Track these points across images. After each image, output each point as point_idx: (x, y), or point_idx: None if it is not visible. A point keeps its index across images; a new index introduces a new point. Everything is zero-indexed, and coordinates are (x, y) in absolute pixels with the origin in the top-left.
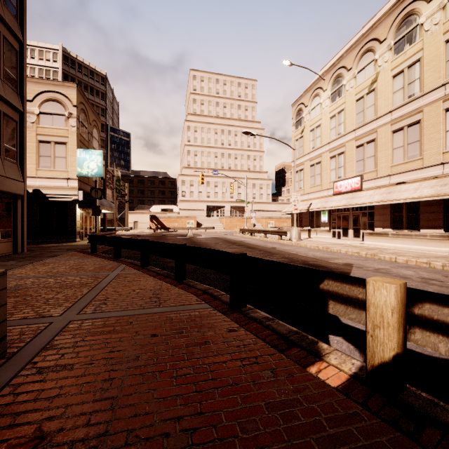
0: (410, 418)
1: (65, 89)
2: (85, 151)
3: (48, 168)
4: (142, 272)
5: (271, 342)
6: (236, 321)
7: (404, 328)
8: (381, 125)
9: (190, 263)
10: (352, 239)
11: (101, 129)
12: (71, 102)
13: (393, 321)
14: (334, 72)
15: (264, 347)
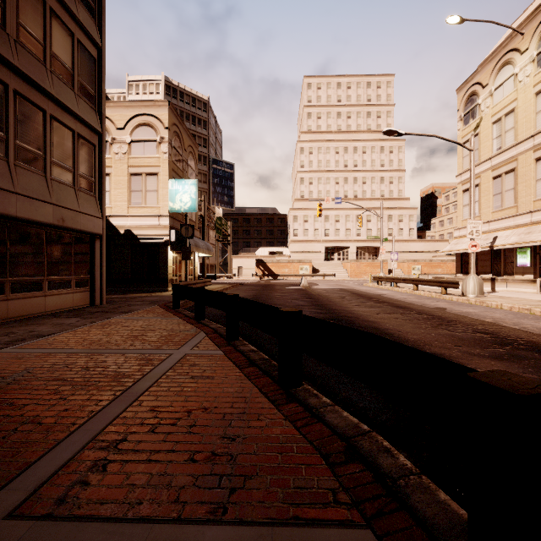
0: None
1: (157, 109)
2: (178, 182)
3: (140, 205)
4: (223, 354)
5: None
6: None
7: None
8: None
9: (309, 353)
10: None
11: (203, 162)
12: (163, 124)
13: None
14: None
15: None
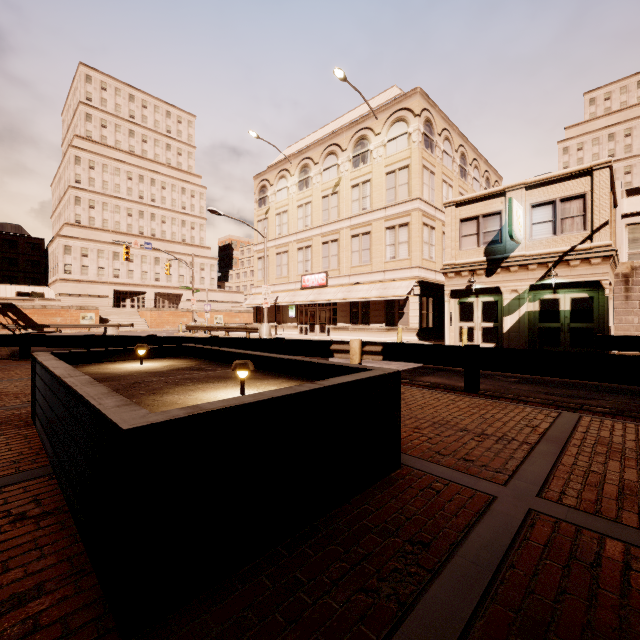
0: None
1: None
2: None
3: None
4: None
5: None
6: None
7: (361, 355)
8: (343, 228)
9: None
10: (319, 335)
11: None
12: None
13: (358, 352)
14: (301, 160)
15: None
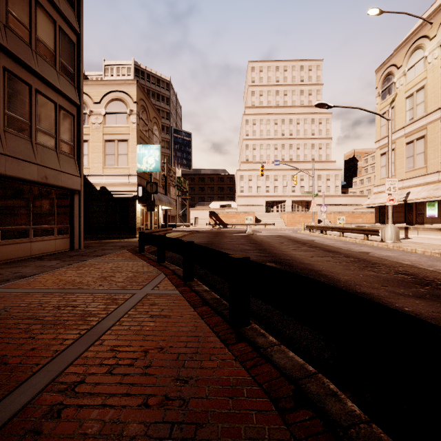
0: None
1: (127, 87)
2: (144, 147)
3: (113, 166)
4: (180, 293)
5: None
6: None
7: None
8: None
9: (257, 295)
10: None
11: (166, 132)
12: (132, 99)
13: None
14: None
15: None
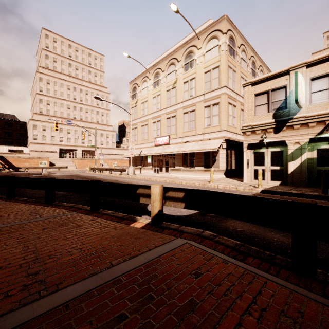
0: (161, 229)
1: None
2: None
3: None
4: (11, 202)
5: (114, 220)
6: (95, 216)
7: (162, 201)
8: (178, 108)
9: (58, 190)
10: (165, 173)
11: None
12: None
13: (158, 198)
14: (155, 70)
15: (111, 222)
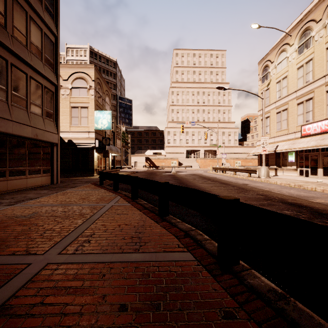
0: None
1: (87, 69)
2: (100, 112)
3: (77, 125)
4: (131, 205)
5: None
6: (231, 293)
7: None
8: None
9: (172, 200)
10: (322, 177)
11: (113, 98)
12: (91, 78)
13: None
14: (301, 27)
15: None
